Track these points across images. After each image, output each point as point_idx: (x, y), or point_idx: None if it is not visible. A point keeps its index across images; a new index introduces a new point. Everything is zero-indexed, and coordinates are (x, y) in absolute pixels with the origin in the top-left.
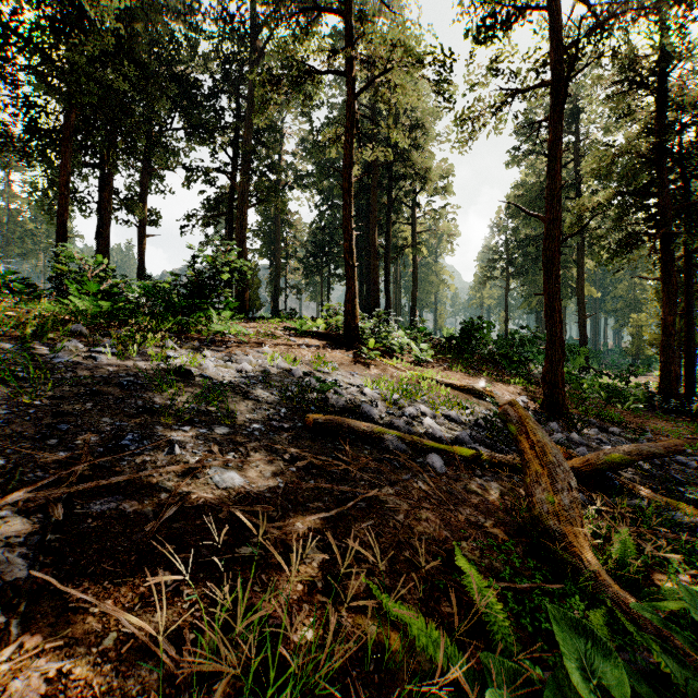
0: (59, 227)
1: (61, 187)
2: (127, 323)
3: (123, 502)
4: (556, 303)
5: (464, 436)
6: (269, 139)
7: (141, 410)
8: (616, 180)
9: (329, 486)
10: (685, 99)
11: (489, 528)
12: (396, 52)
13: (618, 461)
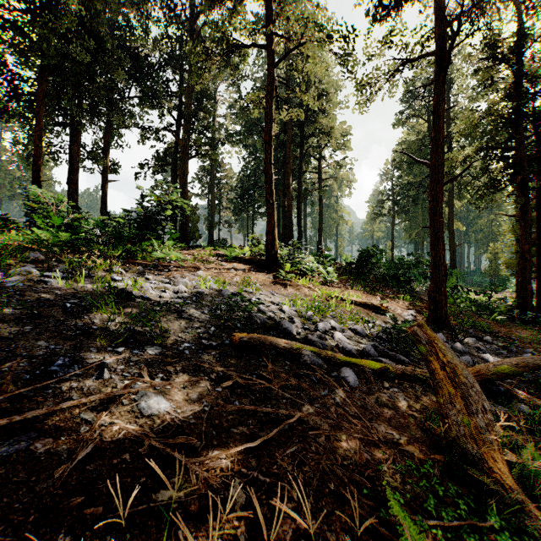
0: (35, 173)
1: (36, 140)
2: (83, 251)
3: (36, 440)
4: (440, 234)
5: (369, 349)
6: (206, 105)
7: (78, 332)
8: (480, 138)
9: (253, 408)
10: (539, 71)
11: (404, 445)
12: (308, 29)
13: (506, 372)
